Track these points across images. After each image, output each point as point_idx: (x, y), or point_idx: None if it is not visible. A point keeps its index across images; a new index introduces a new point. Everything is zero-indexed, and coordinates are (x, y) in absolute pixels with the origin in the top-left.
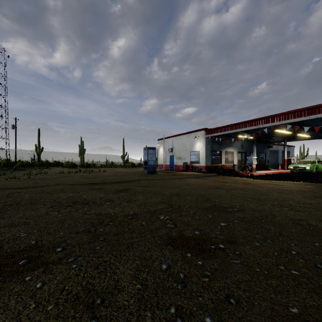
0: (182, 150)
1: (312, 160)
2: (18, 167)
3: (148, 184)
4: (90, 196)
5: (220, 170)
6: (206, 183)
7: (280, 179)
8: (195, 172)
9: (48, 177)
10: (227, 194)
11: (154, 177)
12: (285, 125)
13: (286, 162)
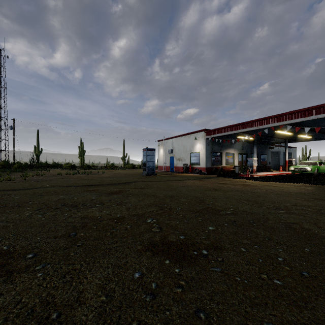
0: (182, 151)
1: (313, 162)
2: (16, 168)
3: (145, 186)
4: (81, 199)
5: (220, 172)
6: (204, 185)
7: (280, 181)
8: (195, 174)
9: (44, 178)
10: (223, 197)
11: (152, 179)
12: (286, 125)
13: (287, 164)
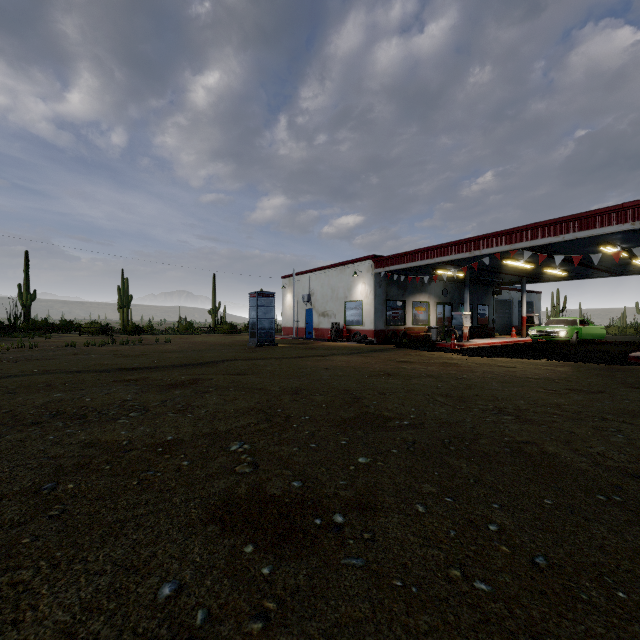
0: (329, 299)
1: (570, 319)
2: None
3: (248, 368)
4: (100, 400)
5: (402, 339)
6: (368, 365)
7: (512, 355)
8: (355, 343)
9: (34, 355)
10: (401, 389)
11: (268, 354)
12: (522, 251)
13: (525, 323)
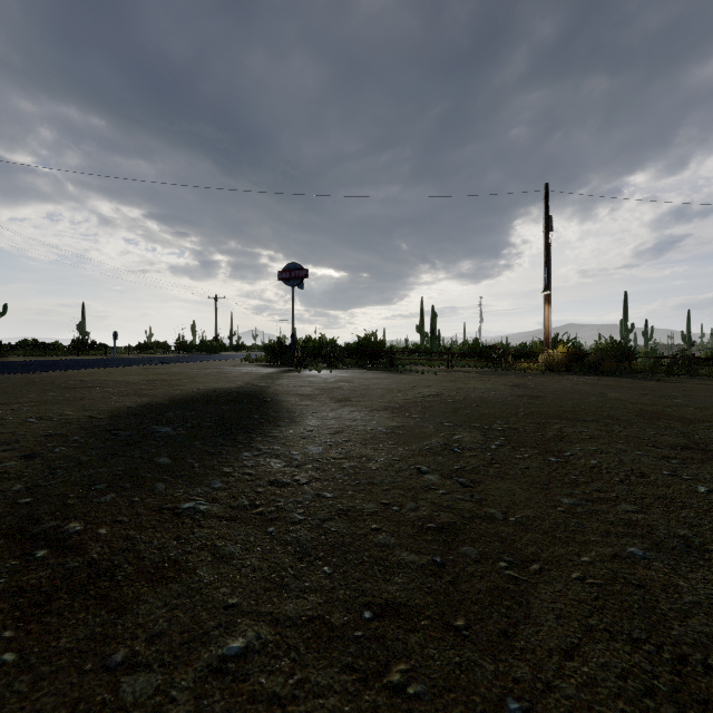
0: None
1: None
2: None
3: None
4: None
5: None
6: None
7: None
8: None
9: None
10: None
11: None
12: None
13: None
